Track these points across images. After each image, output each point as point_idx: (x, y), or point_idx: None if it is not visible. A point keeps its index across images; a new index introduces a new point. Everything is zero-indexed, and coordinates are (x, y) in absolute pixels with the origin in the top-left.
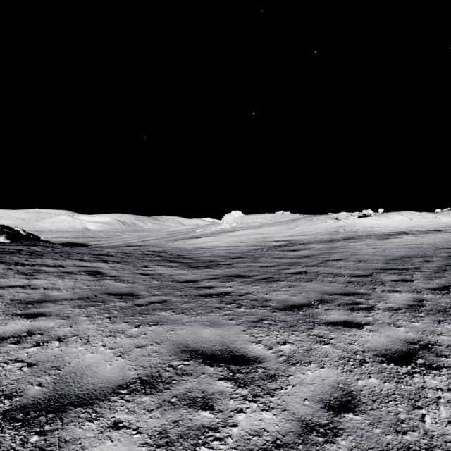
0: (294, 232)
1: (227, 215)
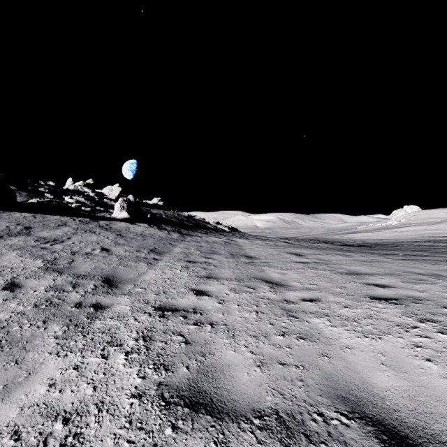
0: None
1: (396, 210)
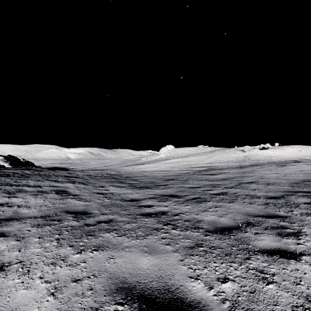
0: (212, 160)
1: (163, 148)
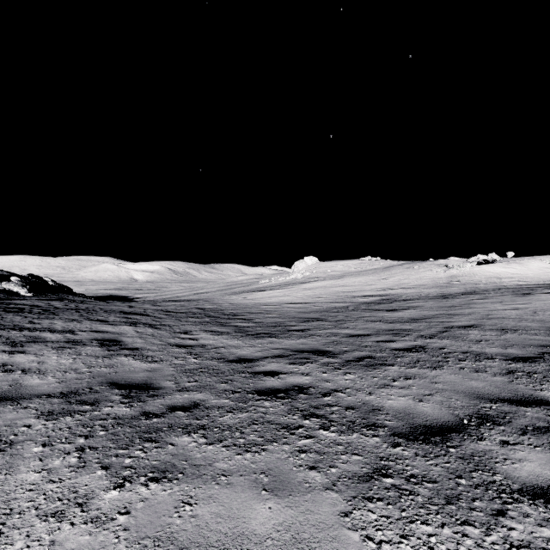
0: (388, 283)
1: (298, 262)
